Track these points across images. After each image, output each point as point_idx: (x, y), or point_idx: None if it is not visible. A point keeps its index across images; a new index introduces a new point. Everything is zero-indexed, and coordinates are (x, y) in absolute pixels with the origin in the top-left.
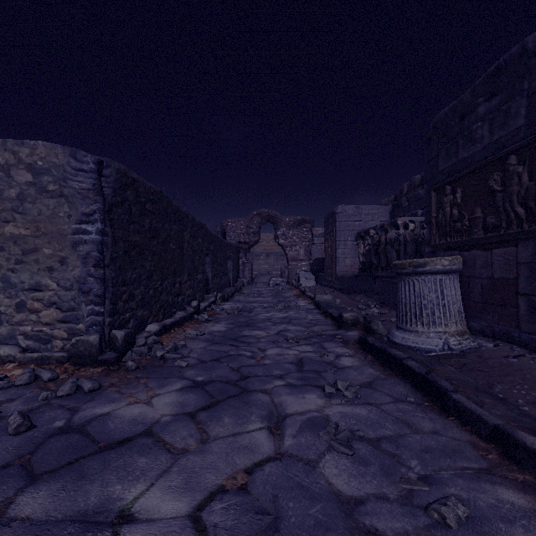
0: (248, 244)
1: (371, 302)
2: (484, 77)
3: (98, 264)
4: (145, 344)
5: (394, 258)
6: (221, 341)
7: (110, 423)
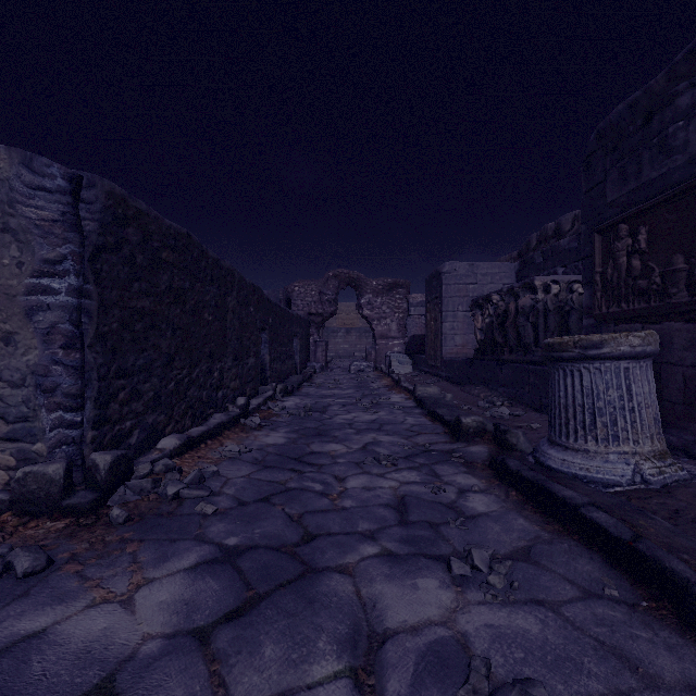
0: (321, 317)
1: (496, 398)
2: (692, 47)
3: (71, 343)
4: (150, 473)
5: (530, 334)
6: (276, 463)
7: (36, 660)
